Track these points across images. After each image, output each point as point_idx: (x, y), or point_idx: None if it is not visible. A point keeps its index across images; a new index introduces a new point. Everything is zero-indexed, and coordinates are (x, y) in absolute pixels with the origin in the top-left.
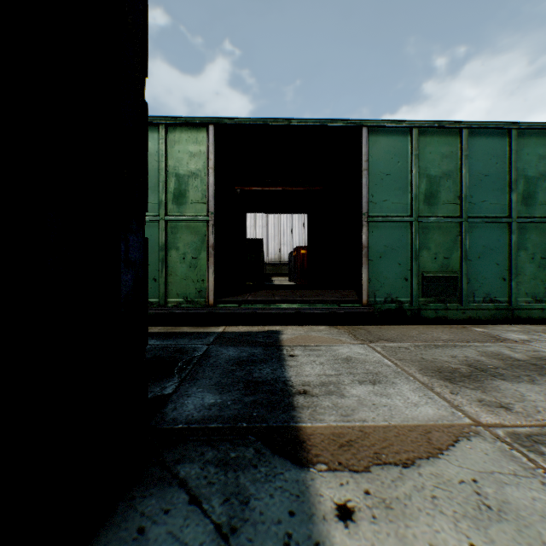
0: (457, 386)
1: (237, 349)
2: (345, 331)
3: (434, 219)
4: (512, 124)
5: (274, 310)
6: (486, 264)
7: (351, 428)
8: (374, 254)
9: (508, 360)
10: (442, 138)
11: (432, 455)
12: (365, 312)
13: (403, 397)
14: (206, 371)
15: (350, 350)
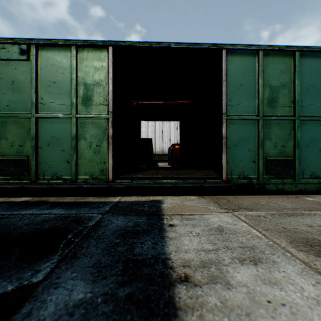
0: None
1: (125, 218)
2: (211, 200)
3: (275, 118)
4: None
5: (157, 184)
6: (312, 150)
7: None
8: (231, 143)
9: None
10: (280, 58)
11: None
12: (225, 186)
13: (295, 286)
14: (90, 245)
15: (219, 219)
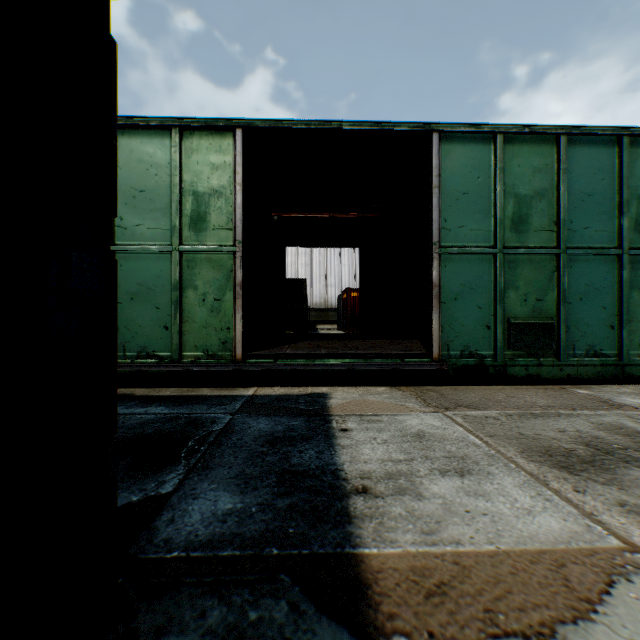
0: (580, 478)
1: (271, 420)
2: (412, 394)
3: (524, 250)
4: (622, 130)
5: (319, 366)
6: (590, 307)
7: (441, 558)
8: (448, 295)
9: (637, 436)
10: (534, 147)
11: (581, 616)
12: (436, 369)
13: (507, 497)
14: (225, 455)
15: (421, 421)
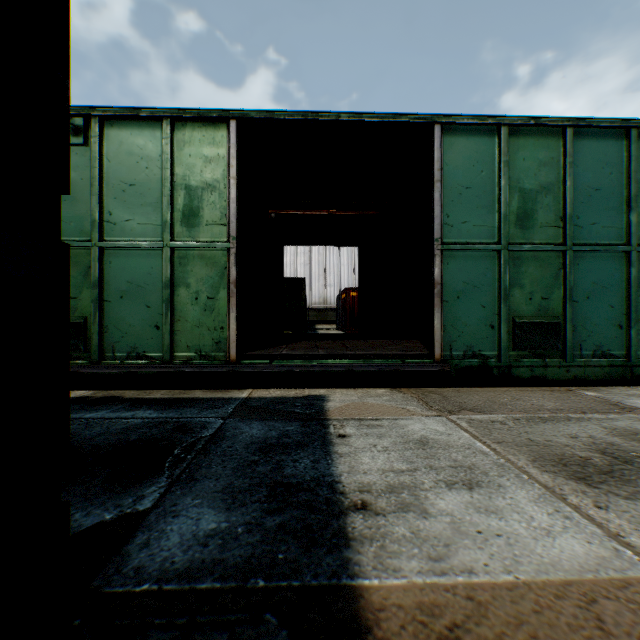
0: (600, 491)
1: (264, 425)
2: (413, 396)
3: (529, 247)
4: (631, 122)
5: (317, 367)
6: (597, 306)
7: (452, 591)
8: (450, 293)
9: None
10: (539, 140)
11: None
12: (438, 370)
13: (522, 515)
14: (212, 464)
15: (423, 426)
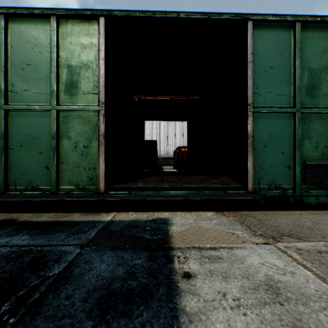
0: None
1: (115, 256)
2: (235, 219)
3: (316, 110)
4: None
5: (163, 197)
6: None
7: None
8: (259, 143)
9: None
10: (322, 33)
11: None
12: (251, 199)
13: None
14: None
15: (260, 258)
